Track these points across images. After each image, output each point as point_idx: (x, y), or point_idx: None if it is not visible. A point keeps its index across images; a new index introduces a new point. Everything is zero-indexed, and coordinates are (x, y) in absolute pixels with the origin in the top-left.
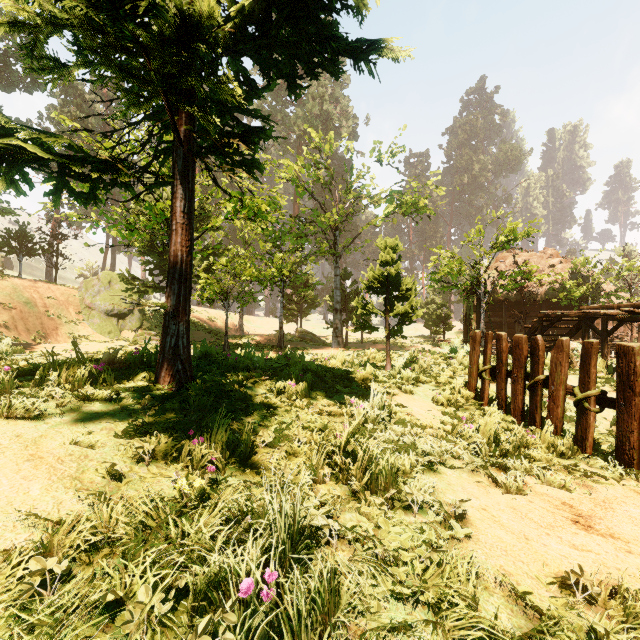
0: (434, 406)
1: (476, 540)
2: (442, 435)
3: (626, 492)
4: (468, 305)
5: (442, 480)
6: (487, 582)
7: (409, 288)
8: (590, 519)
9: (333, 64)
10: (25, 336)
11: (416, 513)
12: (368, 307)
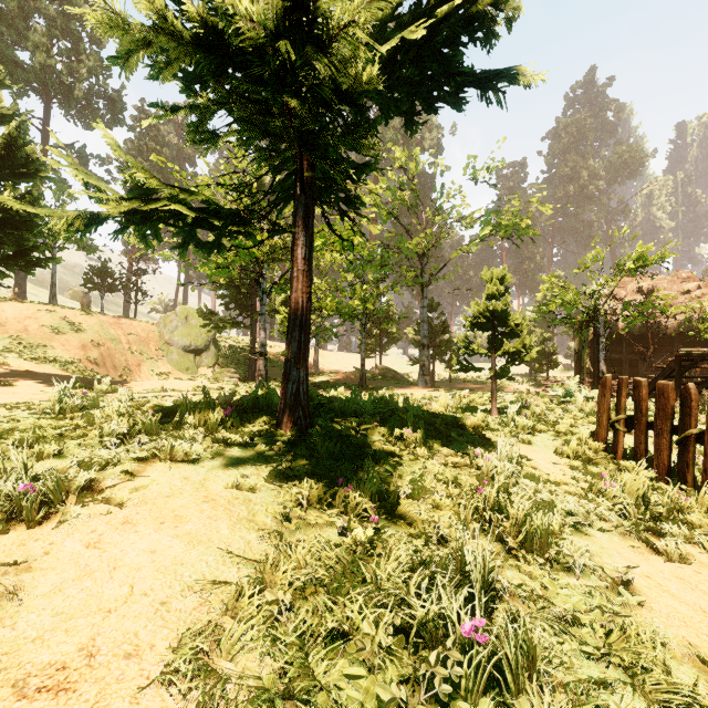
0: (558, 459)
1: (649, 608)
2: (580, 493)
3: None
4: (581, 340)
5: (593, 543)
6: (672, 651)
7: (519, 324)
8: None
9: (458, 99)
10: (113, 373)
11: (579, 575)
12: (471, 346)
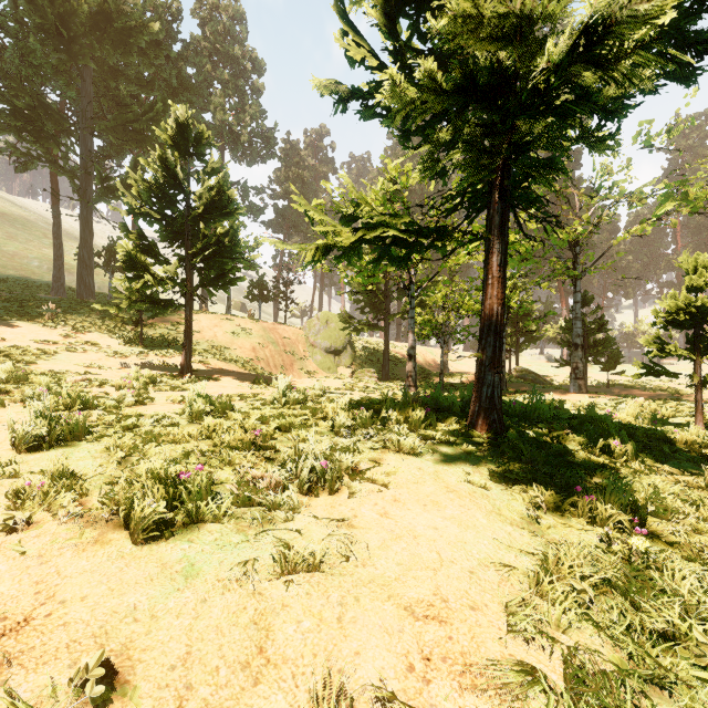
0: None
1: None
2: None
3: None
4: None
5: None
6: None
7: None
8: None
9: (692, 71)
10: (274, 371)
11: None
12: (665, 347)
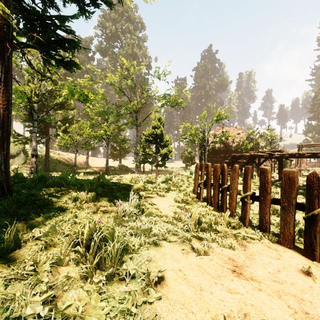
0: (174, 203)
1: (165, 298)
2: (170, 221)
3: (263, 247)
4: (201, 151)
5: (160, 251)
6: None
7: (167, 141)
8: (242, 268)
9: None
10: None
11: (127, 283)
12: (146, 151)
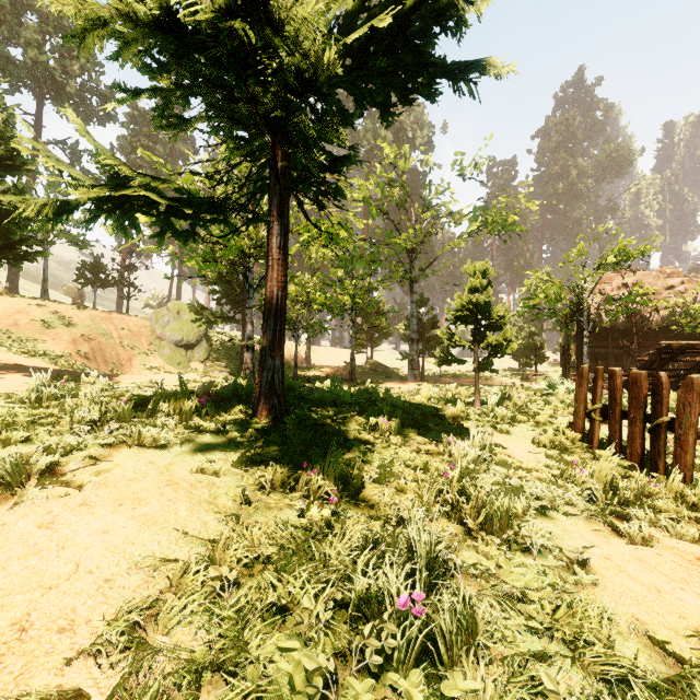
0: (535, 448)
1: (603, 587)
2: (551, 479)
3: None
4: (566, 334)
5: (557, 526)
6: (620, 628)
7: (501, 317)
8: None
9: (430, 89)
10: (103, 367)
11: (536, 556)
12: (454, 338)
